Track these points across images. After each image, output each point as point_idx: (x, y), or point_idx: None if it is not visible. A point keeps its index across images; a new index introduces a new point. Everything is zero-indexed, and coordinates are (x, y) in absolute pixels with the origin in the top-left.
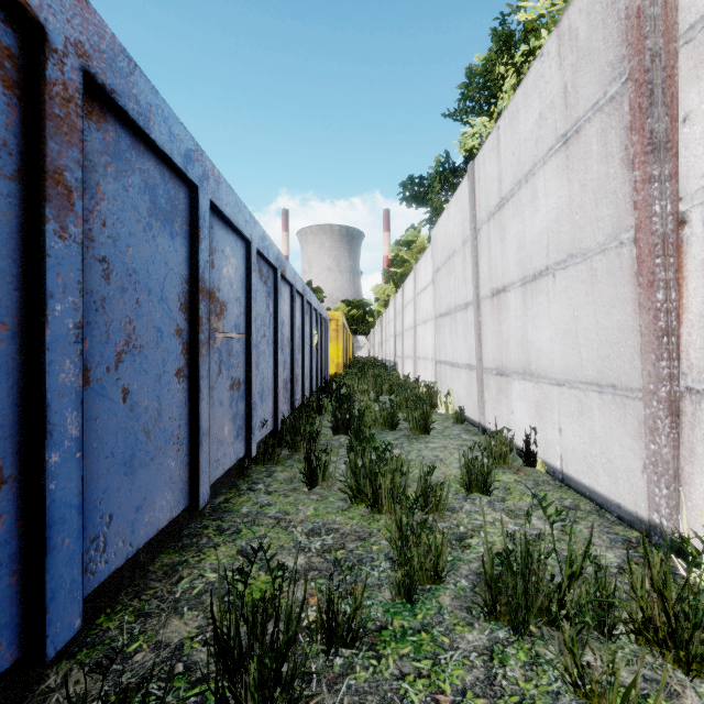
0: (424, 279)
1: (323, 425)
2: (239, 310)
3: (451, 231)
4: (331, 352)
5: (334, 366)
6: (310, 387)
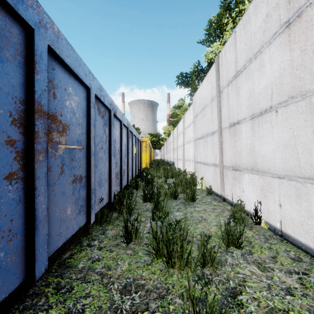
0: (188, 122)
1: (138, 196)
2: (81, 131)
3: (204, 95)
4: (143, 157)
5: (145, 164)
6: (132, 175)
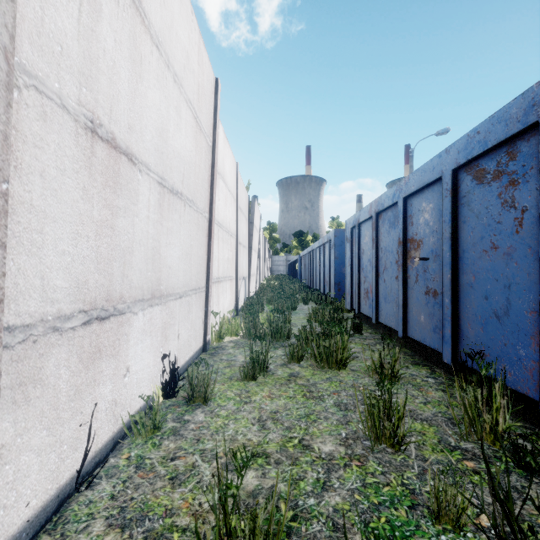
0: None
1: None
2: (437, 238)
3: None
4: None
5: None
6: None
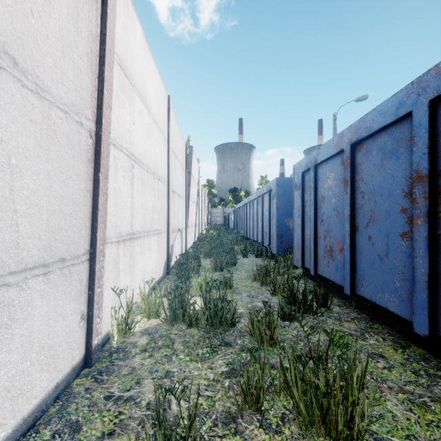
0: None
1: None
2: None
3: None
4: None
5: None
6: None
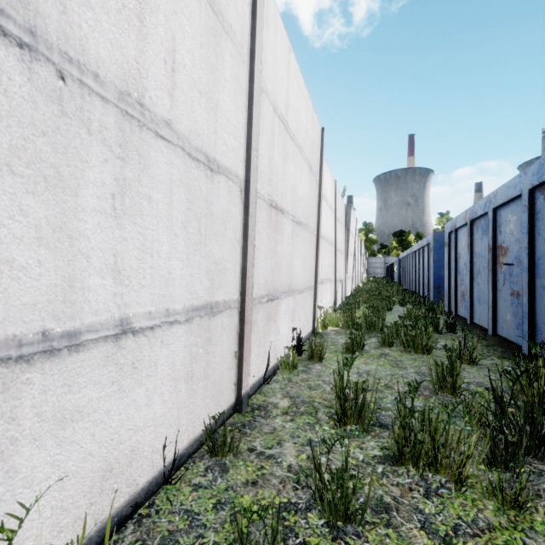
0: None
1: None
2: (519, 246)
3: None
4: None
5: None
6: None
